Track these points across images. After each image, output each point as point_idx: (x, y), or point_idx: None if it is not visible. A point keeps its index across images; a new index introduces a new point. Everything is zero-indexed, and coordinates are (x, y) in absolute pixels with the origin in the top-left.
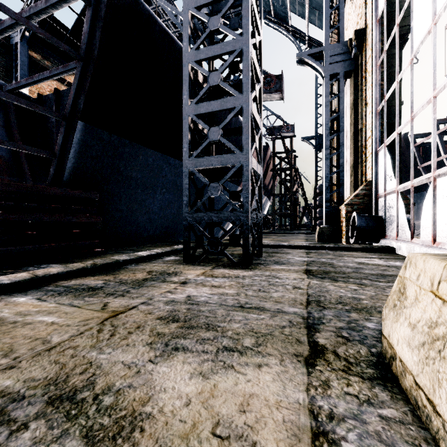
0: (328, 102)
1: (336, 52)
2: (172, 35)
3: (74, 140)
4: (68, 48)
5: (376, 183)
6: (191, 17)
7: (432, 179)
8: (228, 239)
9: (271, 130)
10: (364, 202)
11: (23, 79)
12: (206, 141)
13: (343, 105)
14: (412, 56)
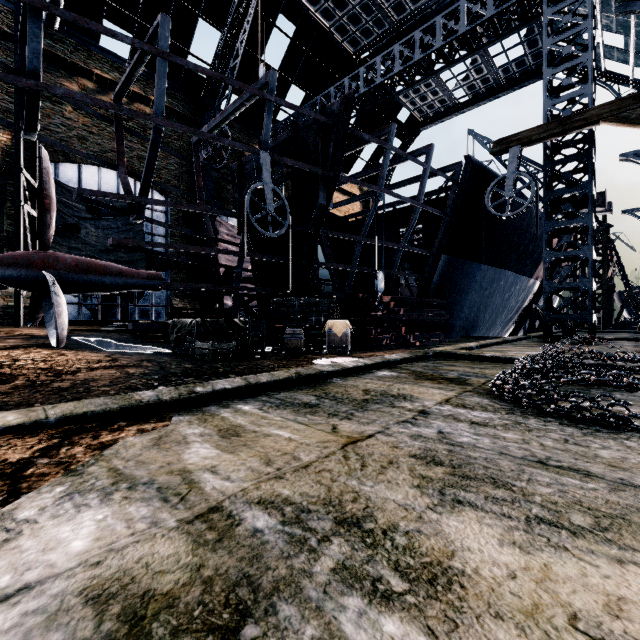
0: None
1: None
2: (496, 174)
3: (438, 267)
4: (443, 213)
5: None
6: (547, 202)
7: None
8: (541, 334)
9: None
10: None
11: (355, 213)
12: (560, 274)
13: None
14: None
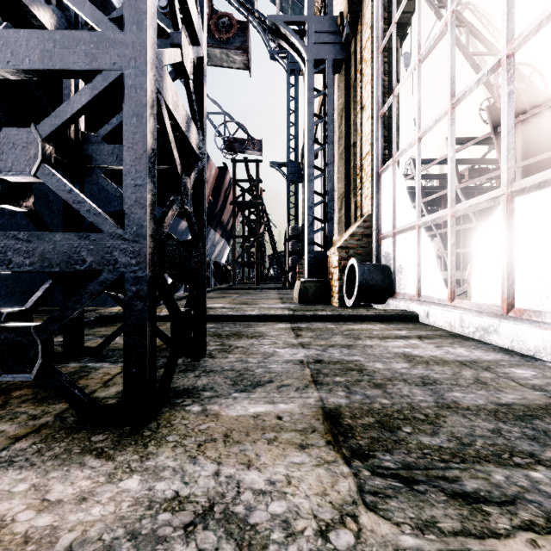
0: (312, 98)
1: (323, 28)
2: None
3: None
4: None
5: (377, 218)
6: None
7: (505, 198)
8: None
9: (230, 143)
10: (363, 244)
11: None
12: None
13: (331, 106)
14: (453, 6)
